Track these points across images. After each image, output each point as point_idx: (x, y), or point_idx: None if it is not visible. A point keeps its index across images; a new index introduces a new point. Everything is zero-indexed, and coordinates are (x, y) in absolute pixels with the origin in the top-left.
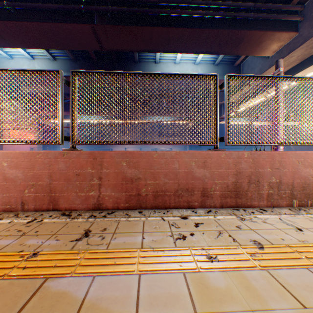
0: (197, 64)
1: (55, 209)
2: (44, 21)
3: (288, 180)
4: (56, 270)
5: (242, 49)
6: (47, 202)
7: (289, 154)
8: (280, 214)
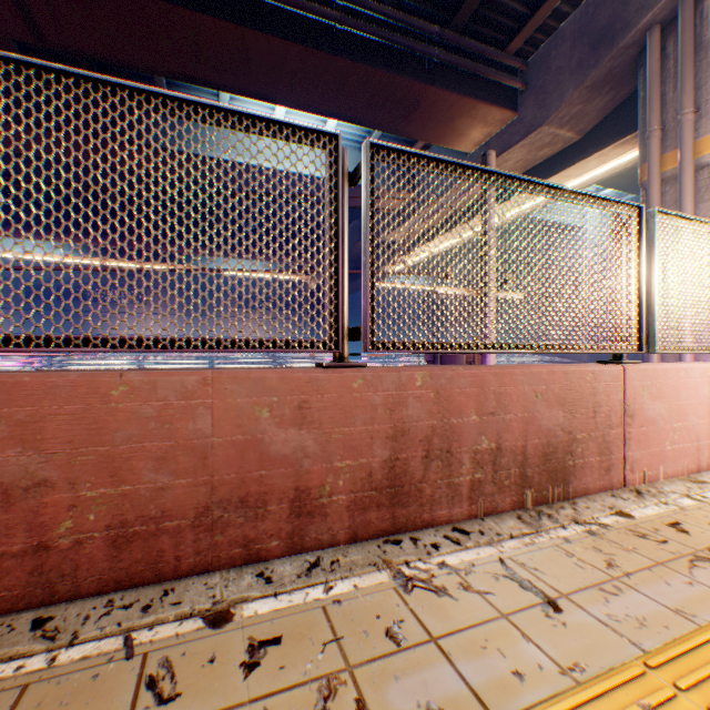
0: None
1: None
2: None
3: (517, 440)
4: None
5: (418, 126)
6: None
7: (518, 376)
8: (501, 540)
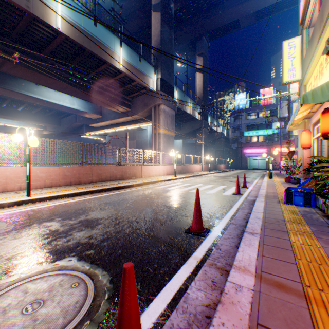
0: (74, 97)
1: (81, 184)
2: None
3: (132, 172)
4: (109, 185)
5: (107, 106)
6: (78, 182)
7: (132, 166)
8: (131, 180)
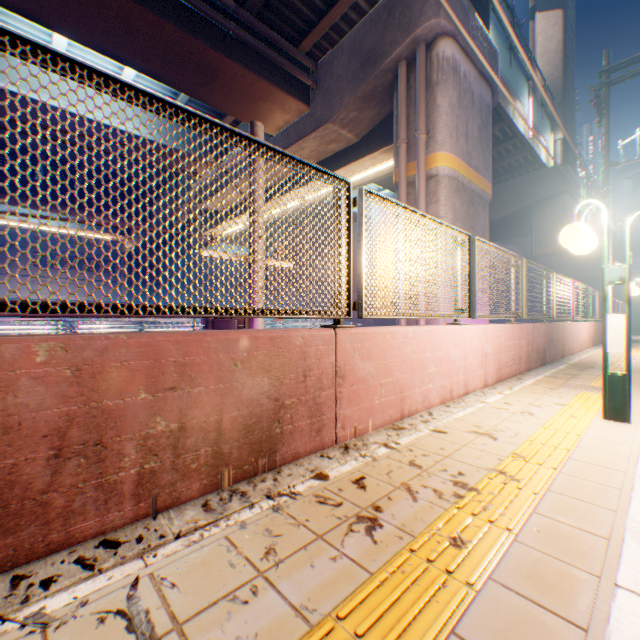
0: None
1: None
2: None
3: (210, 416)
4: None
5: (221, 97)
6: None
7: (211, 343)
8: (163, 544)
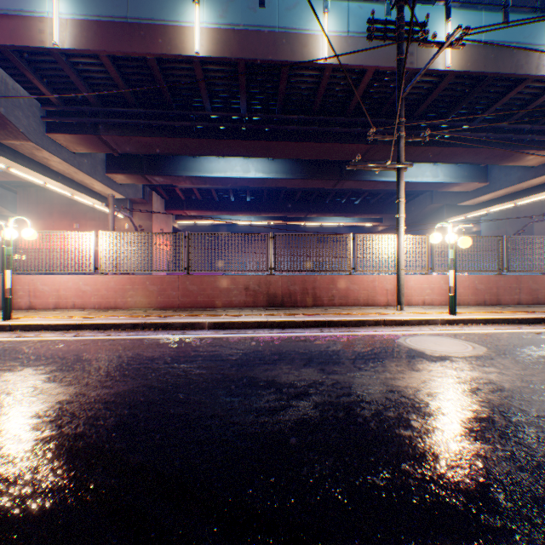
0: (437, 165)
1: (498, 304)
2: (328, 142)
3: None
4: None
5: (507, 161)
6: (494, 301)
7: None
8: None
